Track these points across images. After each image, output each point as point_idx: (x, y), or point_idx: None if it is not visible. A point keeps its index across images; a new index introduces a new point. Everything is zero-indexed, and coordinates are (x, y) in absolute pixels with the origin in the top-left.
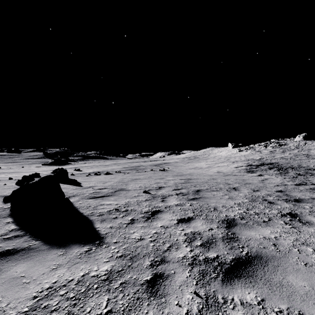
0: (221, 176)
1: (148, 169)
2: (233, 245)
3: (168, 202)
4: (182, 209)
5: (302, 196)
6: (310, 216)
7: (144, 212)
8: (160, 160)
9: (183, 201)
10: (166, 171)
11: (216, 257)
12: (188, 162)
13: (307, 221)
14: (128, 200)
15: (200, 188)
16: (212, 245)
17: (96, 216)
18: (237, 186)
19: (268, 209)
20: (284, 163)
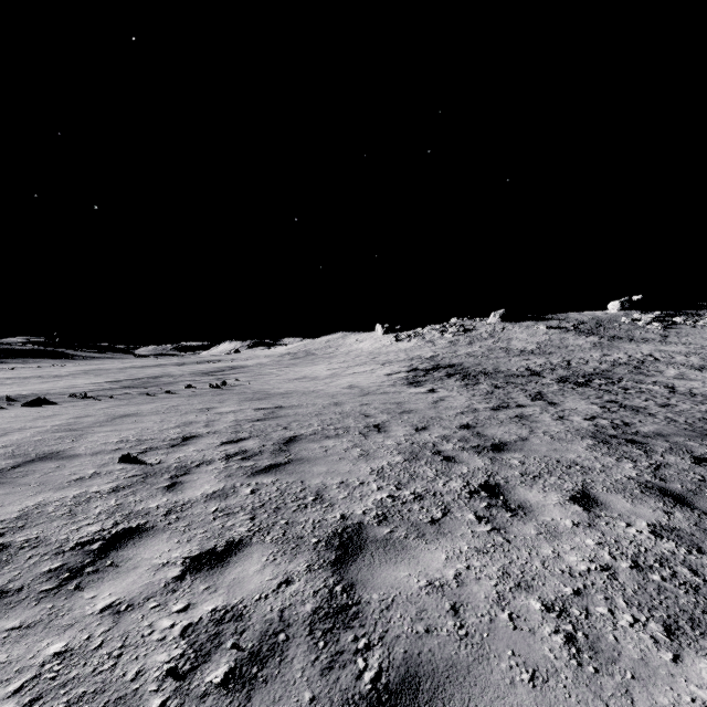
0: (354, 397)
1: (181, 384)
2: (339, 645)
3: (187, 489)
4: (221, 511)
5: (506, 435)
6: (523, 488)
7: (76, 545)
8: (224, 361)
9: (238, 478)
10: (227, 387)
11: None
12: (289, 365)
13: (519, 503)
14: (43, 499)
15: (297, 431)
16: (270, 666)
17: None
18: (385, 419)
19: (444, 480)
20: (473, 364)
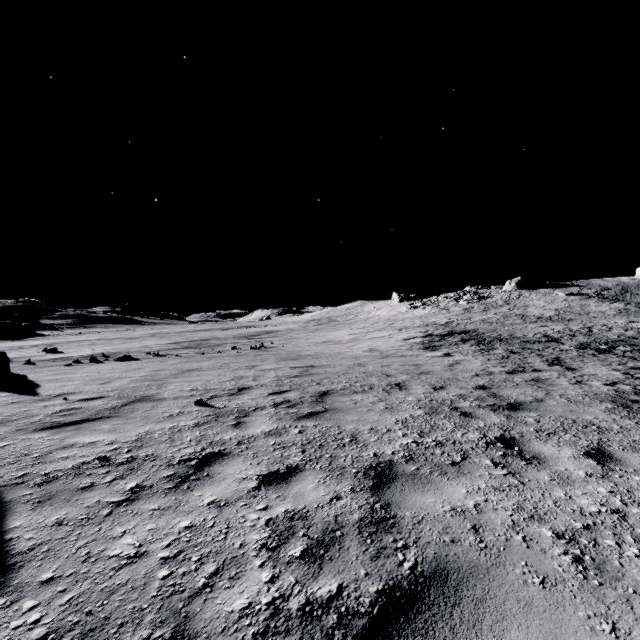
0: (375, 359)
1: (228, 346)
2: (382, 543)
3: (249, 427)
4: (278, 444)
5: (521, 397)
6: (538, 442)
7: (180, 461)
8: (259, 326)
9: (287, 421)
10: (265, 349)
11: (337, 592)
12: (314, 330)
13: (534, 454)
14: (149, 428)
15: (329, 387)
16: (333, 550)
17: (30, 488)
18: (405, 379)
19: (462, 432)
20: (487, 330)
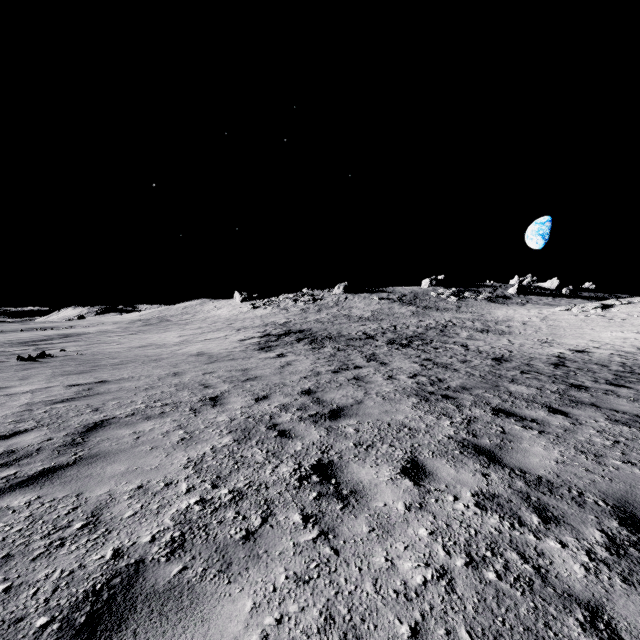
0: (199, 366)
1: None
2: None
3: None
4: None
5: (343, 399)
6: (357, 464)
7: None
8: (59, 328)
9: None
10: (44, 359)
11: None
12: (137, 332)
13: (352, 486)
14: None
15: (110, 413)
16: None
17: None
18: (226, 390)
19: (274, 465)
20: (320, 329)
